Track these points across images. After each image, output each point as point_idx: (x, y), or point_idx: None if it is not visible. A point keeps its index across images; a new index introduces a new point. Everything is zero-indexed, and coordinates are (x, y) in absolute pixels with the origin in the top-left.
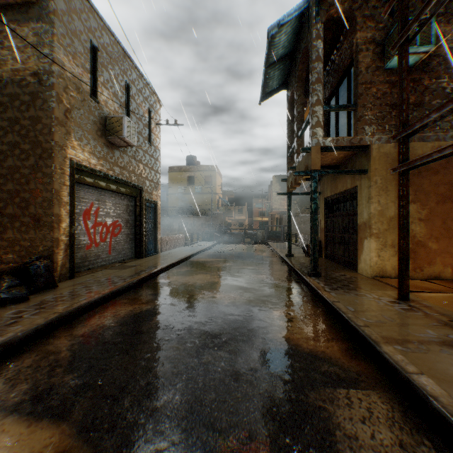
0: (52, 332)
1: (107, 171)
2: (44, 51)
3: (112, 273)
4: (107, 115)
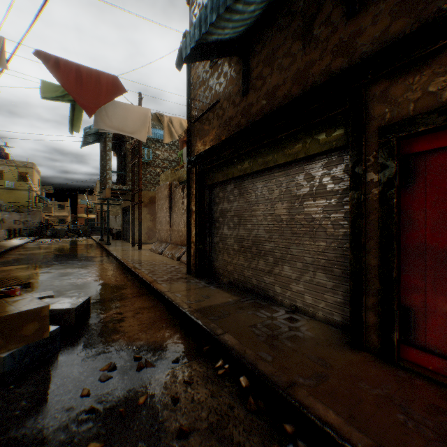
0: None
1: None
2: None
3: None
4: None
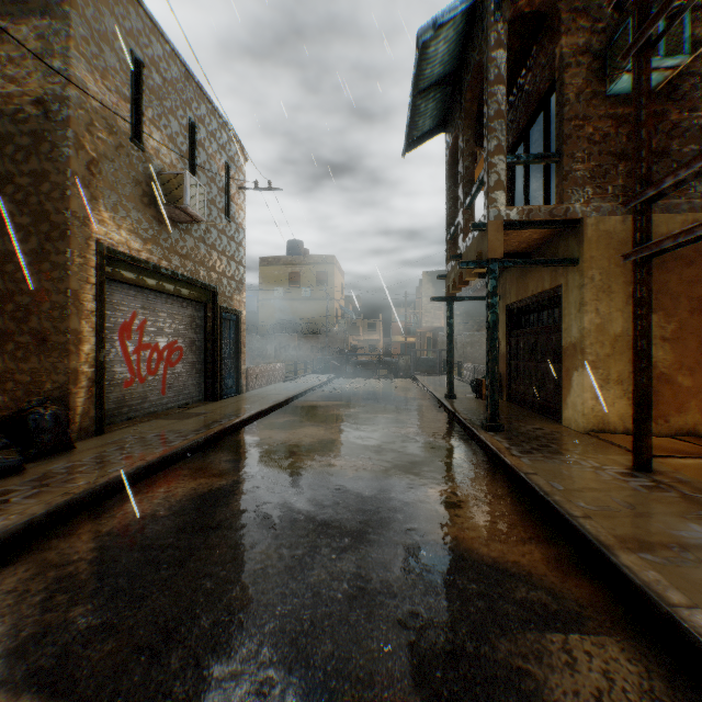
0: (57, 527)
1: (158, 262)
2: (54, 64)
3: (166, 426)
4: (159, 172)
